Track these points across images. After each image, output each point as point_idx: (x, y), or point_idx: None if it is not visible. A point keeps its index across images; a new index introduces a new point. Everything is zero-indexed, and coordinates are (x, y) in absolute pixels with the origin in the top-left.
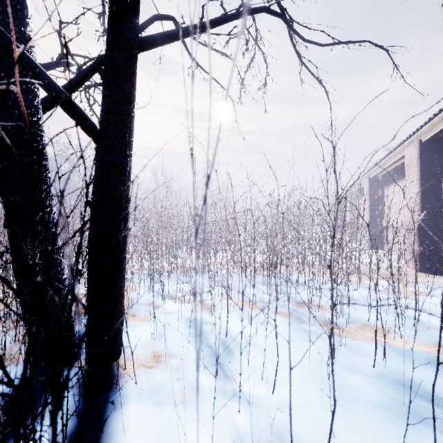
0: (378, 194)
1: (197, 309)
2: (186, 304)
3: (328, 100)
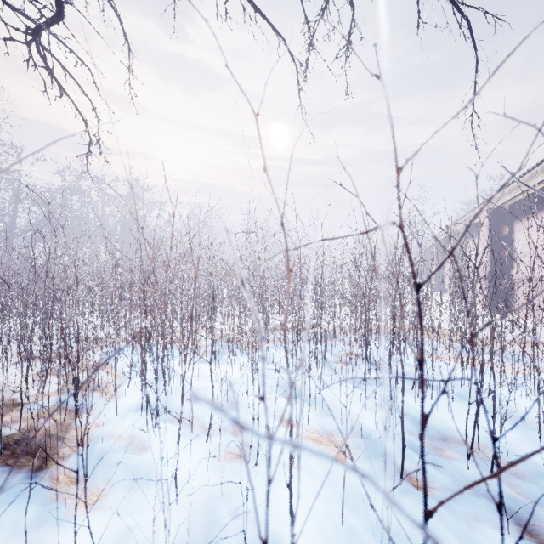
0: (503, 232)
1: (223, 460)
2: (202, 442)
3: (473, 46)
